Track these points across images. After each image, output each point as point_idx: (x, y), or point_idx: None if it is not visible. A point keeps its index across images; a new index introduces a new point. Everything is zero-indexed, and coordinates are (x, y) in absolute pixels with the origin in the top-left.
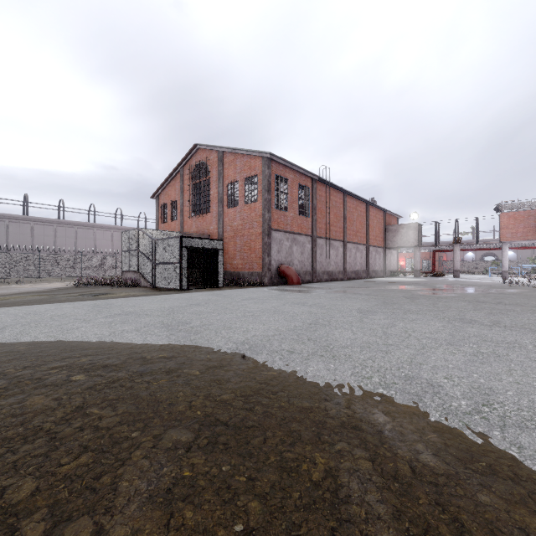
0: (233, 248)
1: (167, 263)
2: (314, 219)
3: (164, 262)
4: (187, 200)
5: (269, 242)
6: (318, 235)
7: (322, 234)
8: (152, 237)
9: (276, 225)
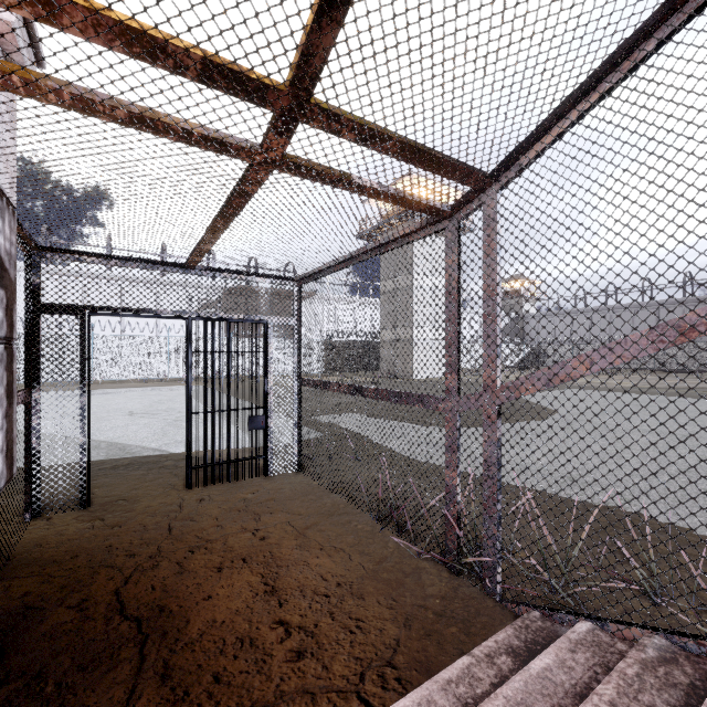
0: None
1: None
2: None
3: None
4: None
5: None
6: None
7: None
8: None
9: None
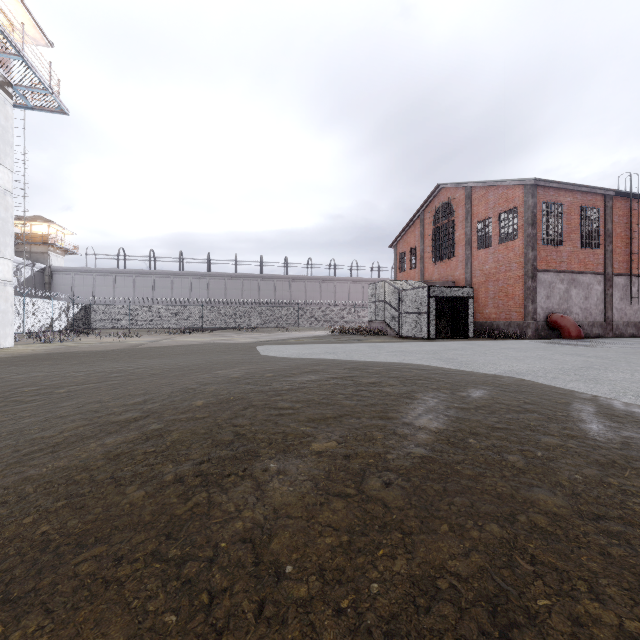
0: (484, 295)
1: (413, 313)
2: (608, 249)
3: (411, 312)
4: (427, 246)
5: (533, 286)
6: (616, 272)
7: (623, 269)
8: (398, 288)
9: (544, 265)
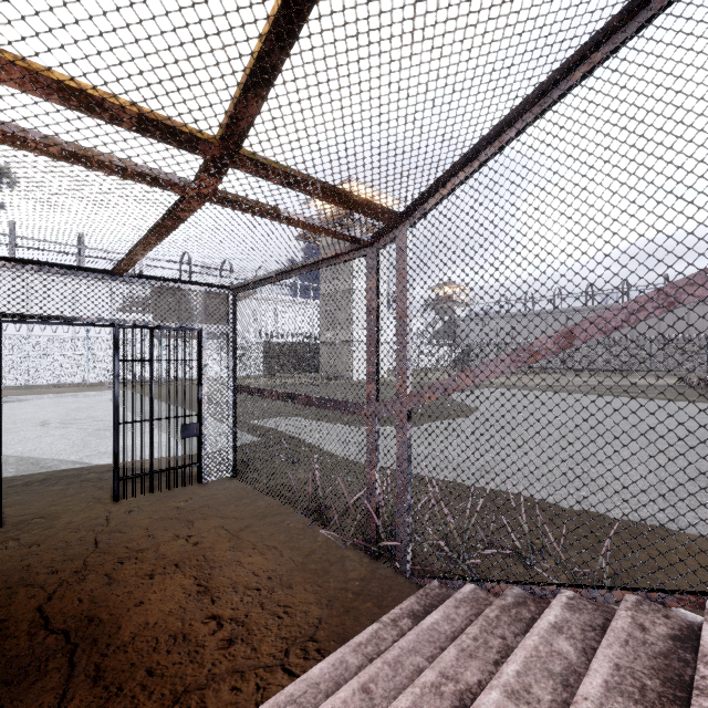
0: None
1: None
2: None
3: None
4: None
5: None
6: None
7: None
8: None
9: None
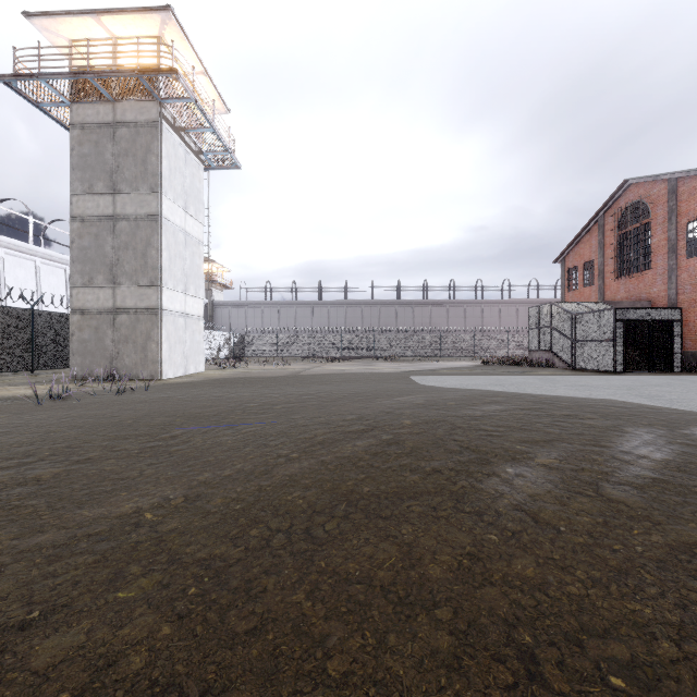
0: None
1: (592, 341)
2: None
3: (588, 340)
4: (609, 257)
5: None
6: None
7: None
8: (570, 311)
9: None
